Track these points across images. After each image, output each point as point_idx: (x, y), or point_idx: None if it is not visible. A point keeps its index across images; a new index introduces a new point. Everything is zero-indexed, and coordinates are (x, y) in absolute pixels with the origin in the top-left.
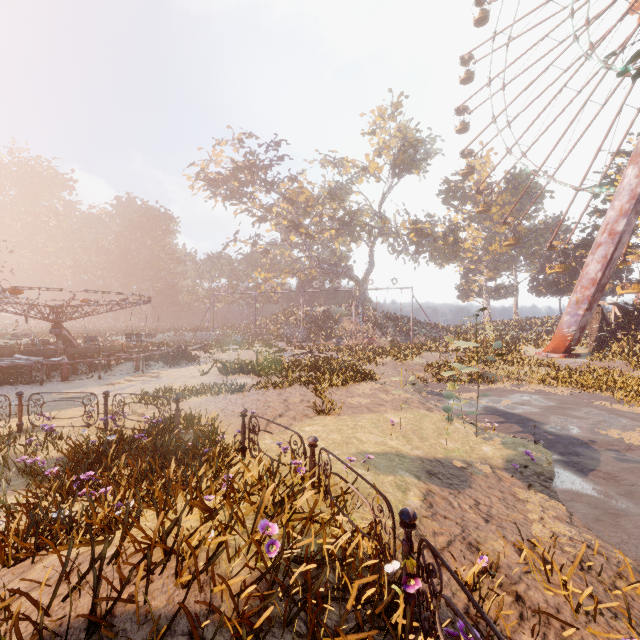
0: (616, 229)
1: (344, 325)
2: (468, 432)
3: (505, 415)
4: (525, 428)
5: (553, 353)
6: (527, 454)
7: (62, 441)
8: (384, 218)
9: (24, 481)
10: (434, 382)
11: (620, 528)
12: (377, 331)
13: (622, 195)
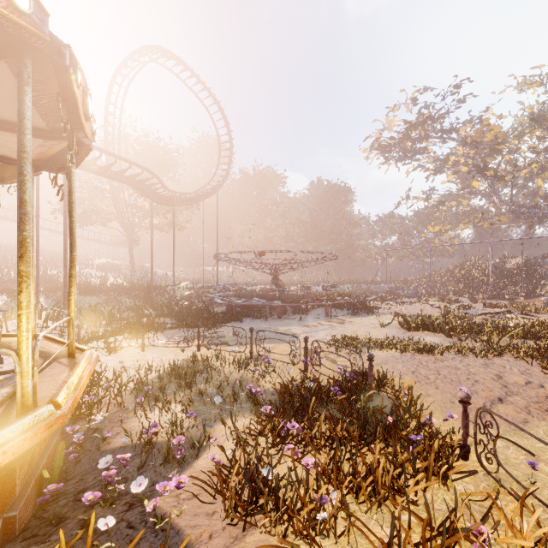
0: None
1: None
2: None
3: None
4: None
5: None
6: None
7: (275, 374)
8: None
9: (250, 406)
10: None
11: None
12: None
13: None
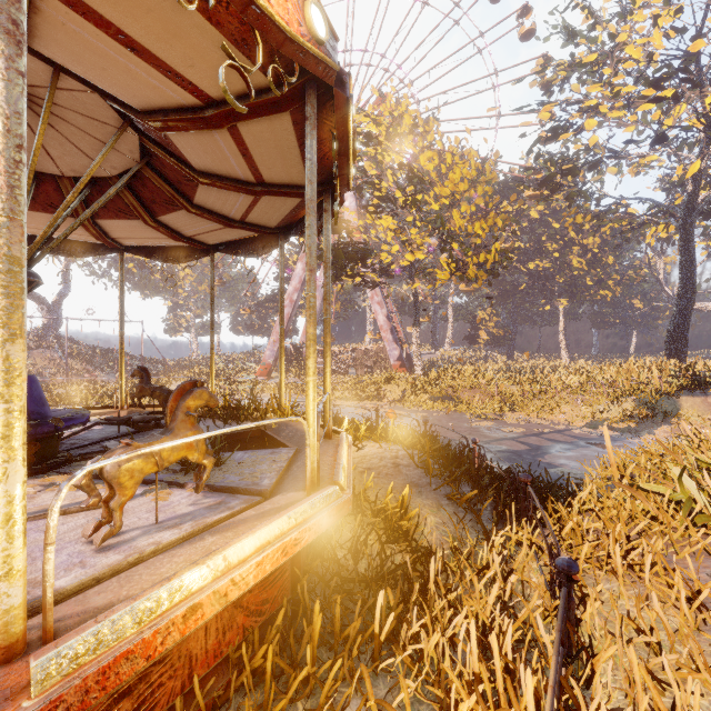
0: (293, 298)
1: (36, 360)
2: None
3: None
4: None
5: (261, 377)
6: None
7: None
8: None
9: None
10: None
11: None
12: (88, 367)
13: (296, 279)
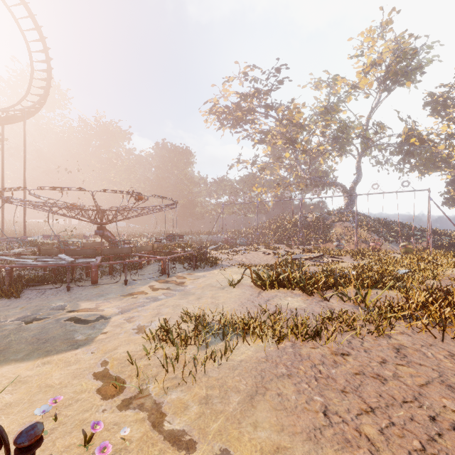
0: None
1: (337, 230)
2: None
3: None
4: None
5: None
6: None
7: None
8: (382, 125)
9: None
10: None
11: None
12: (373, 235)
13: None
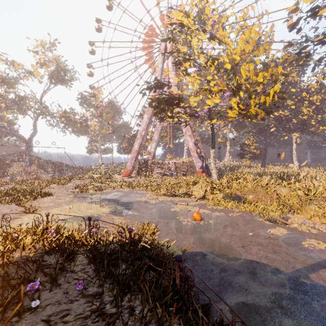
0: (142, 134)
1: (15, 167)
2: (97, 207)
3: (109, 200)
4: (115, 202)
5: (125, 177)
6: (116, 207)
7: None
8: (46, 106)
9: None
10: (80, 193)
11: (135, 218)
12: (41, 170)
13: (144, 123)
